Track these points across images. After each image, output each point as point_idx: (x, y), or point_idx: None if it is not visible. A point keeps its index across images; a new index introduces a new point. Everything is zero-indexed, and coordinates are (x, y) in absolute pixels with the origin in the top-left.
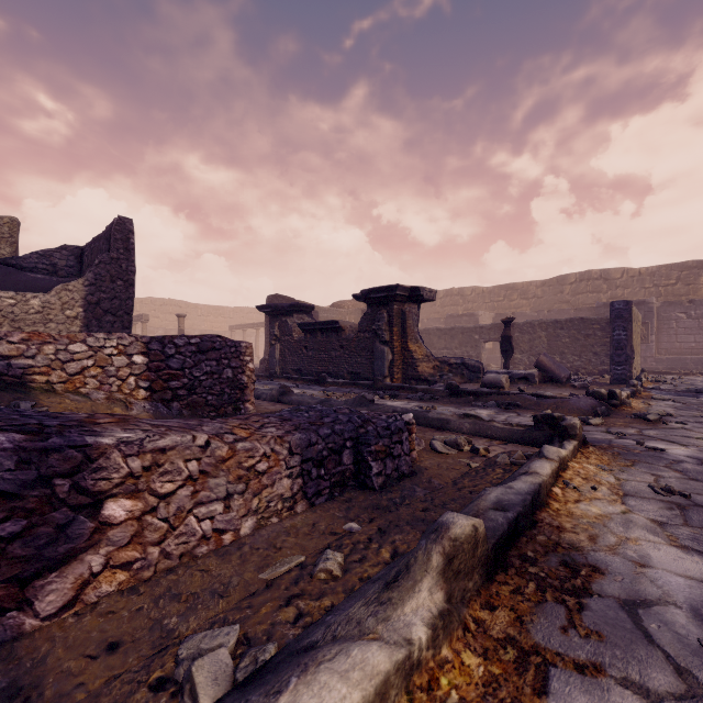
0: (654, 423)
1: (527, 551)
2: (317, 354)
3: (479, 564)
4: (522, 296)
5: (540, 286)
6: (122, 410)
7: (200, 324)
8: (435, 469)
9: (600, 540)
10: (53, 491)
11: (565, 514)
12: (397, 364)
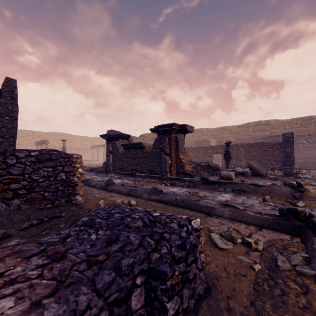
0: None
1: None
2: (131, 160)
3: None
4: (229, 132)
5: (238, 127)
6: None
7: (77, 145)
8: (225, 278)
9: None
10: None
11: None
12: (173, 165)
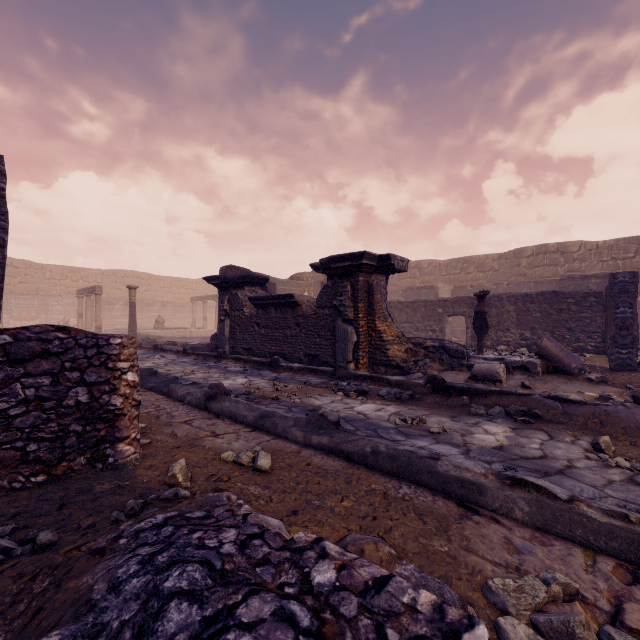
0: None
1: None
2: (271, 332)
3: None
4: (478, 268)
5: (497, 259)
6: None
7: (163, 296)
8: None
9: None
10: None
11: None
12: (362, 346)
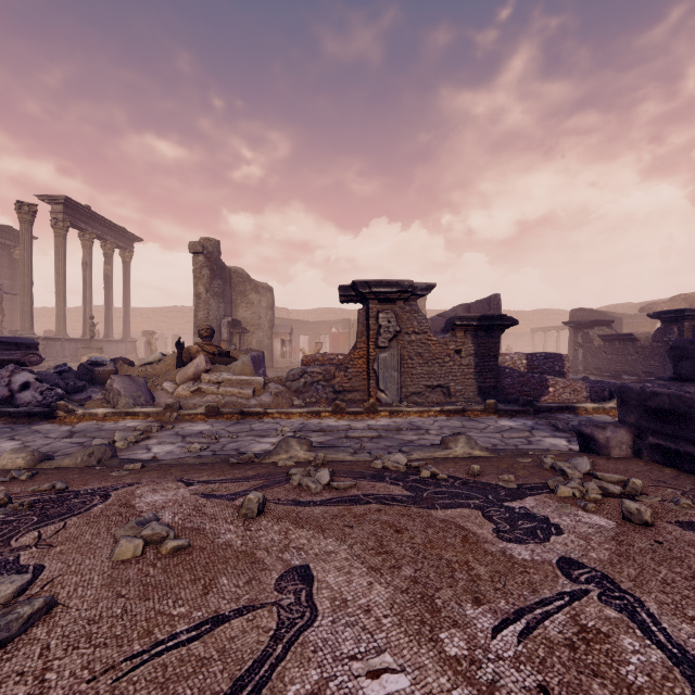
0: None
1: None
2: (615, 357)
3: None
4: None
5: None
6: None
7: None
8: None
9: None
10: (542, 384)
11: None
12: None
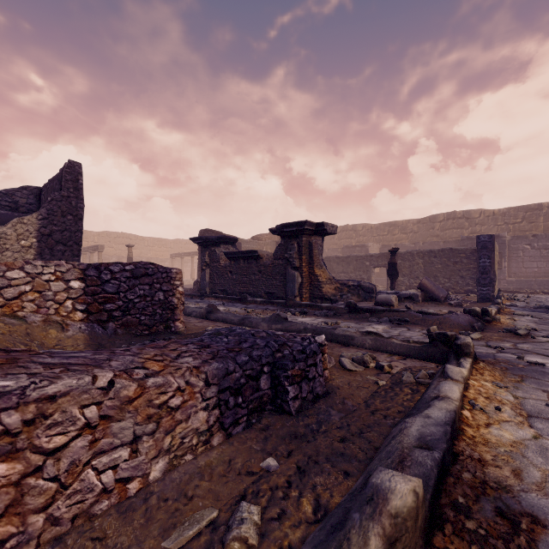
0: (524, 337)
1: (458, 497)
2: (240, 277)
3: (419, 534)
4: (402, 231)
5: (416, 223)
6: (57, 331)
7: (147, 253)
8: (346, 388)
9: (525, 476)
10: None
11: (481, 442)
12: (305, 285)
